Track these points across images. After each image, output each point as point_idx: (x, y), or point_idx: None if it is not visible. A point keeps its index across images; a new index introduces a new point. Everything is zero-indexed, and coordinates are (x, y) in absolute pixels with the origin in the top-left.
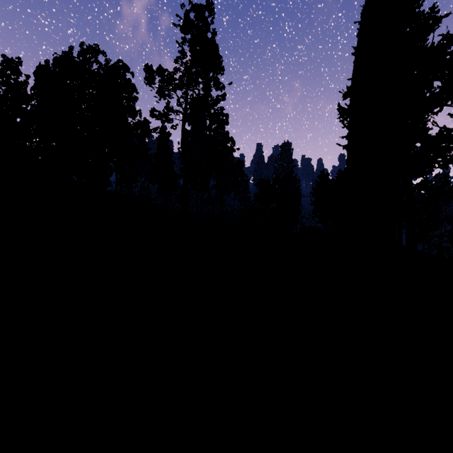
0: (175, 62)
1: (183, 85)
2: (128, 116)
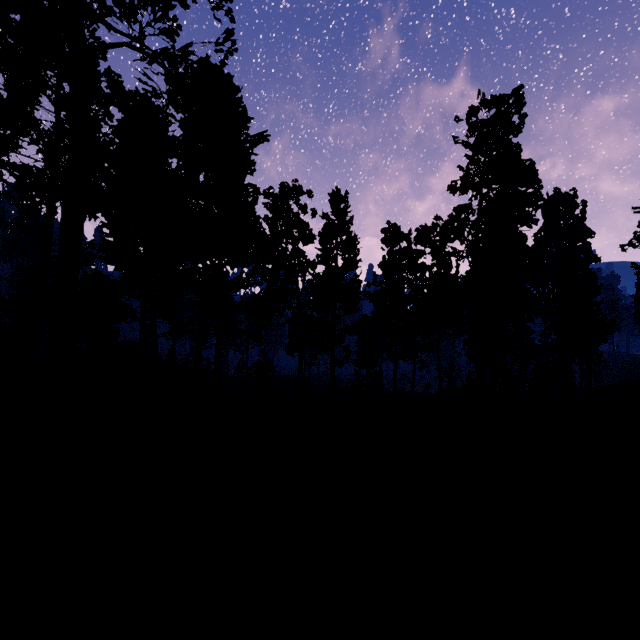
0: None
1: None
2: None
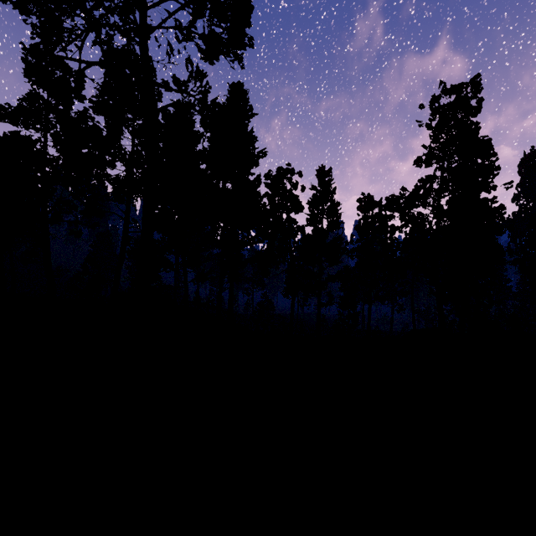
0: None
1: None
2: None
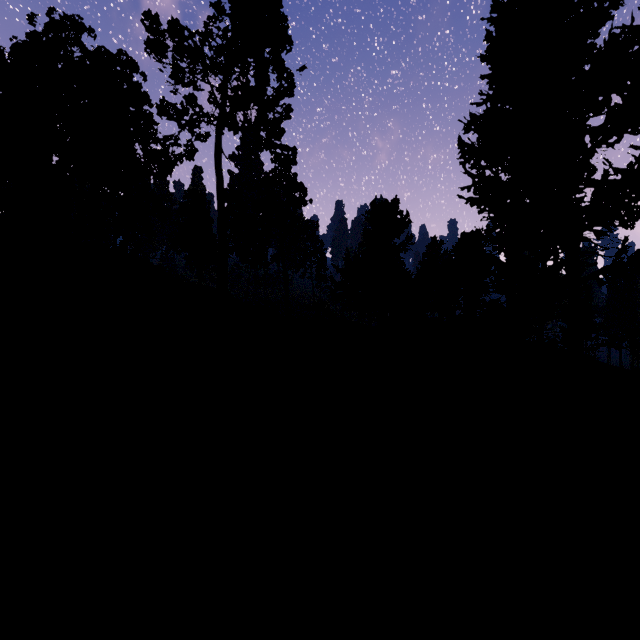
0: (205, 26)
1: (220, 68)
2: (135, 141)
